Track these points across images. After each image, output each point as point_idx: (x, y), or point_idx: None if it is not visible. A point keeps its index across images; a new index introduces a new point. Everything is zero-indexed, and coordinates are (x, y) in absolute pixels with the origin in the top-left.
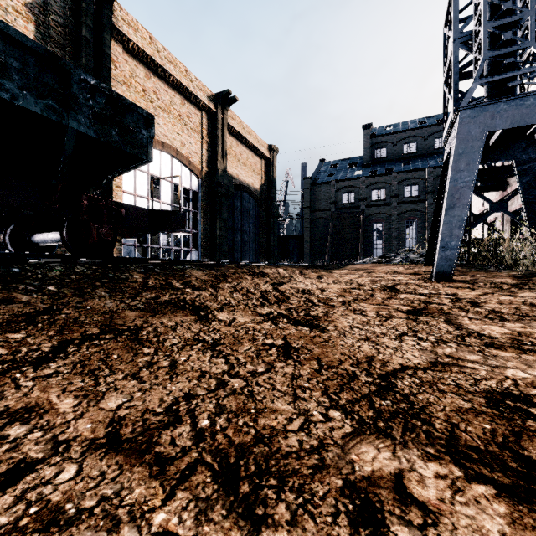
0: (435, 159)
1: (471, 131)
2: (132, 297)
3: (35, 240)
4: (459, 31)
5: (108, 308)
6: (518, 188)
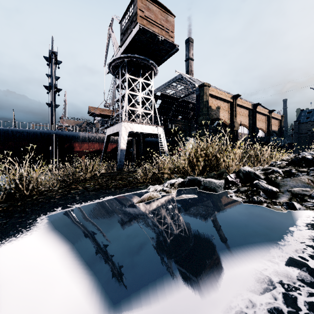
0: None
1: None
2: None
3: None
4: None
5: None
6: None
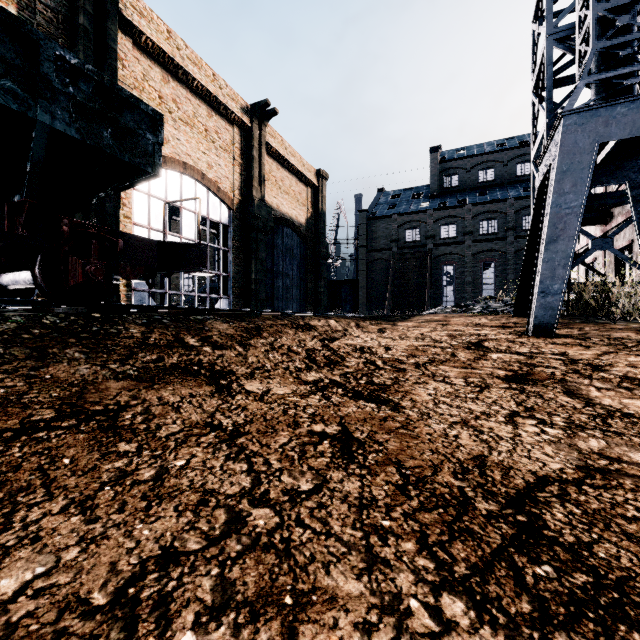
0: (517, 189)
1: (579, 141)
2: (122, 360)
3: (4, 282)
4: (553, 25)
5: (80, 377)
6: (633, 217)
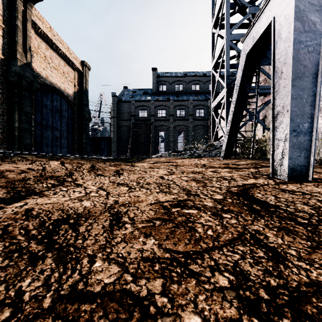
0: (193, 96)
1: None
2: None
3: None
4: None
5: None
6: None
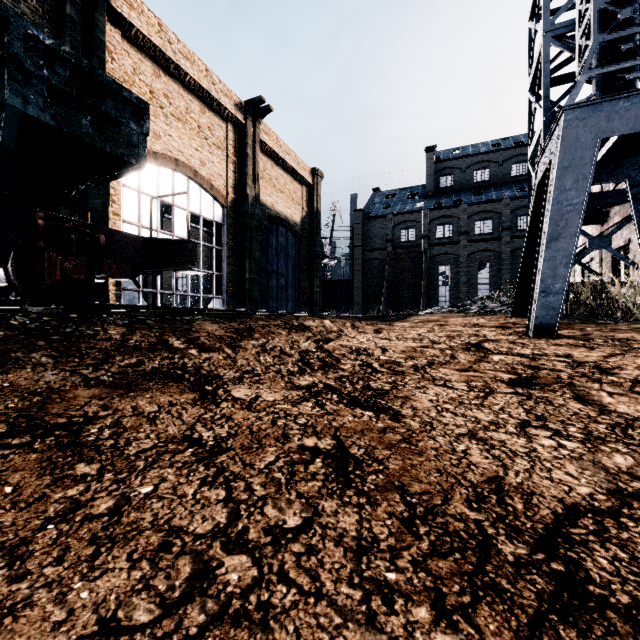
0: (512, 189)
1: (580, 137)
2: (96, 364)
3: None
4: (550, 22)
5: (44, 384)
6: (633, 216)
